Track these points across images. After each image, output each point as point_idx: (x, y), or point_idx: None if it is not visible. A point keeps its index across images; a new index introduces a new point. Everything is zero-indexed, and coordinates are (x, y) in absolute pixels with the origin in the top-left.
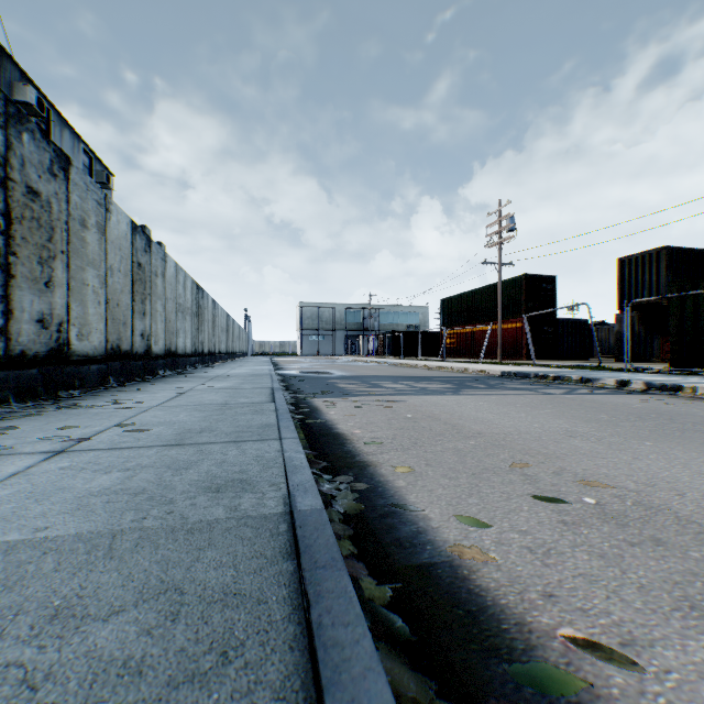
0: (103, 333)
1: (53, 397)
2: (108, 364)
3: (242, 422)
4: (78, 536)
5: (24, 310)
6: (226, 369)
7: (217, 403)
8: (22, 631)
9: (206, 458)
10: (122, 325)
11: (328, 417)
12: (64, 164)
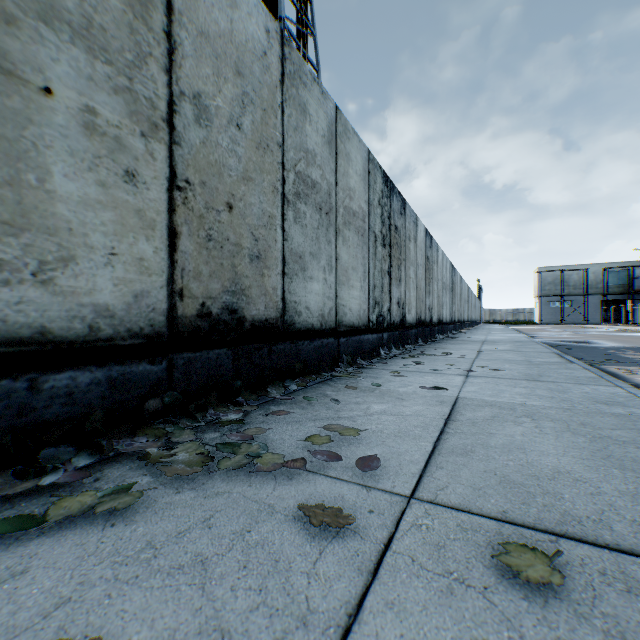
0: (415, 309)
1: (404, 348)
2: (417, 329)
3: (565, 374)
4: (546, 406)
5: (393, 297)
6: (479, 335)
7: (519, 360)
8: (575, 425)
9: (568, 389)
10: (421, 302)
11: (635, 381)
12: (403, 205)
